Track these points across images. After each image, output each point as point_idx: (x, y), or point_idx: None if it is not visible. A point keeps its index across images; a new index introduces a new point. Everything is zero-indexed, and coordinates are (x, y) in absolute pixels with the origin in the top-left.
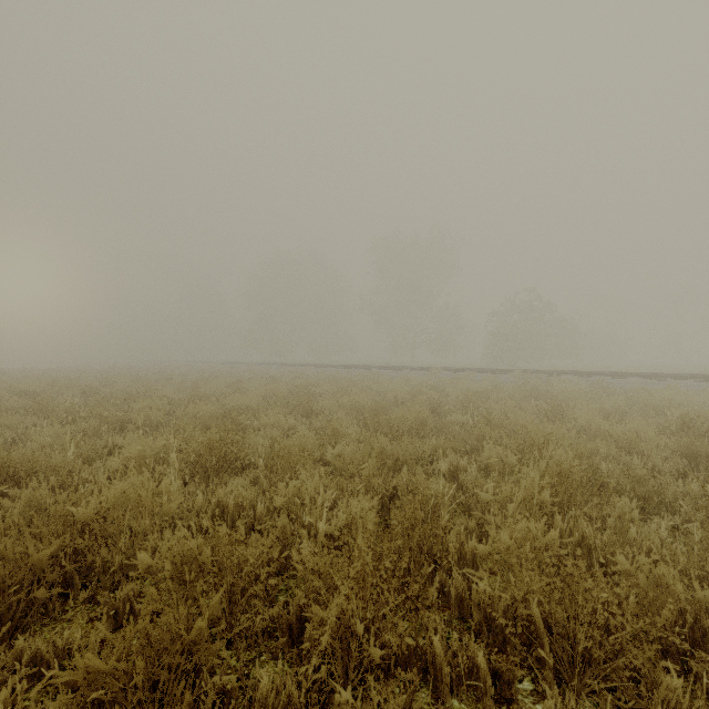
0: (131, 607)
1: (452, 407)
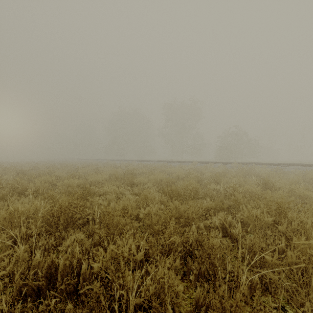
0: None
1: (207, 180)
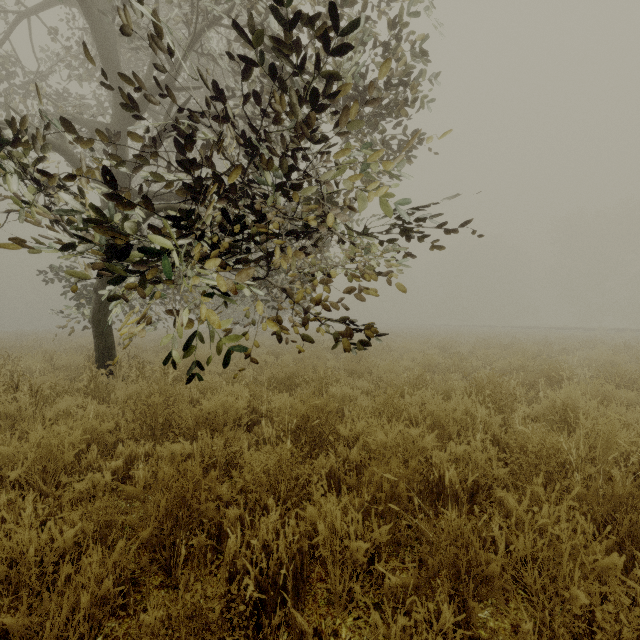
0: None
1: None
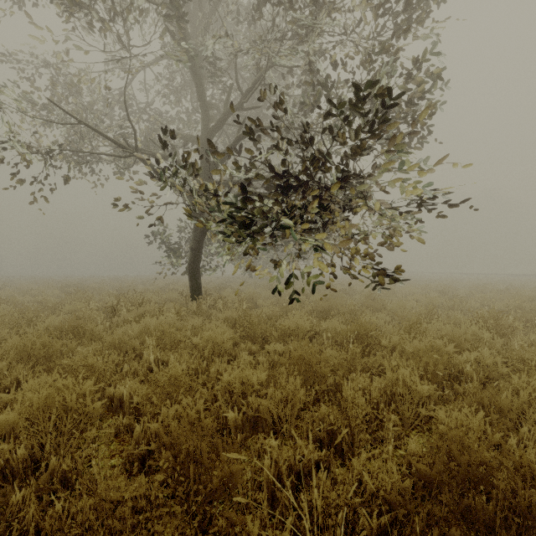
0: None
1: None
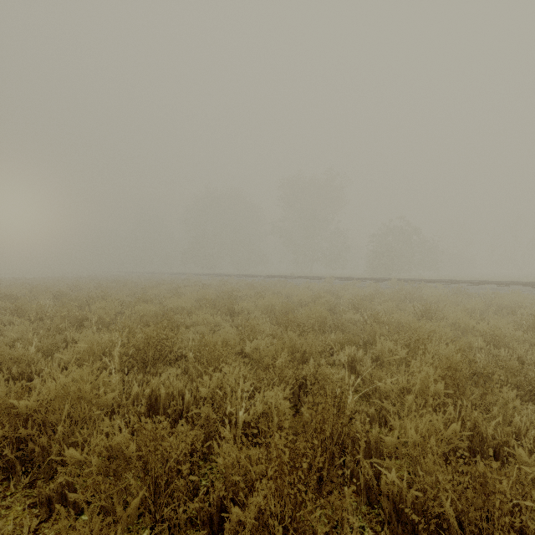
0: (65, 495)
1: (345, 307)
